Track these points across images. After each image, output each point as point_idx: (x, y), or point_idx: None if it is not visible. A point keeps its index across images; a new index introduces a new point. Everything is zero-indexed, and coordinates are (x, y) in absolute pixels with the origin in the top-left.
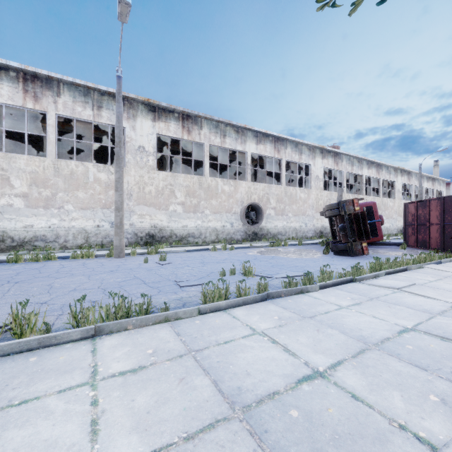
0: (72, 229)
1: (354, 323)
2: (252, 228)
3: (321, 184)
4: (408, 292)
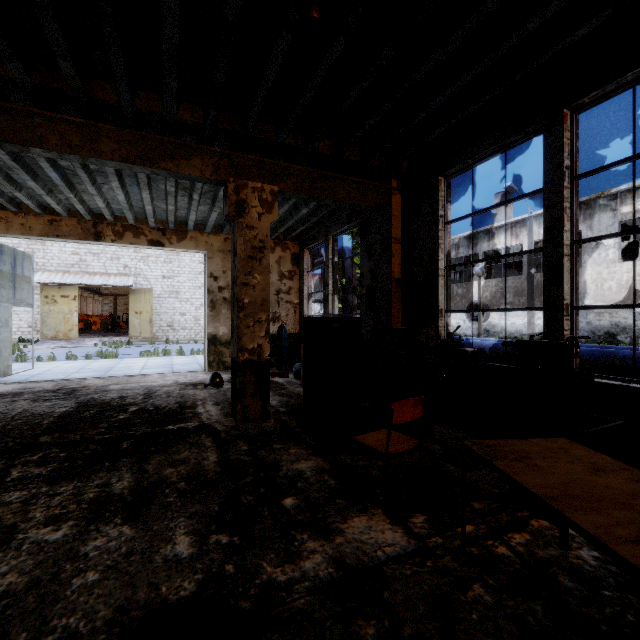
0: (538, 326)
1: None
2: None
3: None
4: None
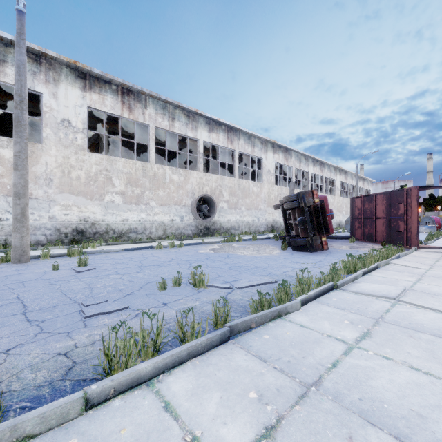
0: None
1: (398, 395)
2: (204, 222)
3: (273, 179)
4: (410, 303)
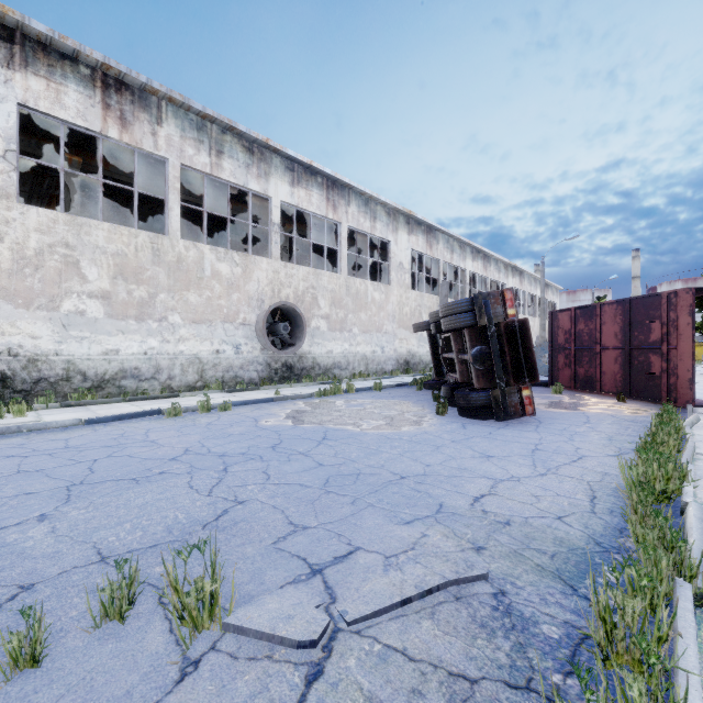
0: None
1: None
2: (282, 356)
3: (407, 278)
4: None
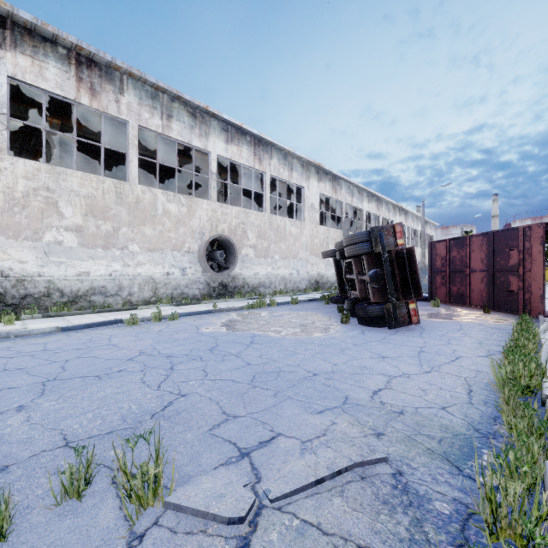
0: None
1: None
2: (219, 277)
3: (317, 216)
4: None
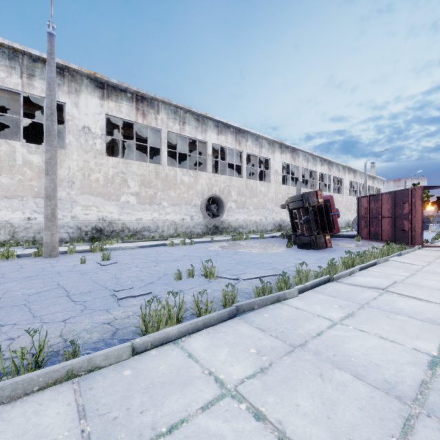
0: None
1: (364, 353)
2: (213, 221)
3: (280, 178)
4: (396, 293)
